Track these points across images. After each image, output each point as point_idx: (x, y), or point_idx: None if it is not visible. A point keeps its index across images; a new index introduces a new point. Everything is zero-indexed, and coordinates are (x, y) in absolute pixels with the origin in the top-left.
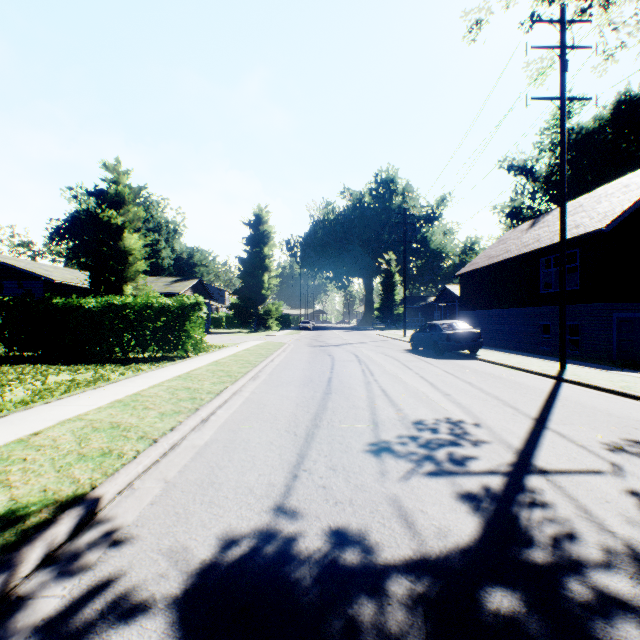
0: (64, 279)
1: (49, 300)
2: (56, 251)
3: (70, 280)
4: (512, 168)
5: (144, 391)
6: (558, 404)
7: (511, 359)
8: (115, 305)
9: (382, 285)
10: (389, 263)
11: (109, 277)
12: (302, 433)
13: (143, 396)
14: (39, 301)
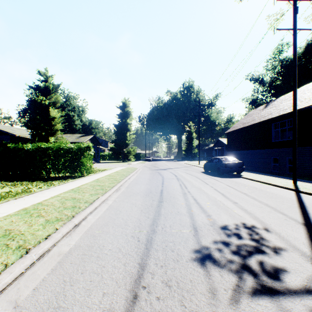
0: (21, 134)
1: (5, 145)
2: (23, 121)
3: (25, 135)
4: (252, 79)
5: (45, 201)
6: (310, 210)
7: (262, 178)
8: (42, 148)
9: (186, 138)
10: (190, 127)
11: (41, 132)
12: (143, 239)
13: (42, 205)
14: (0, 145)
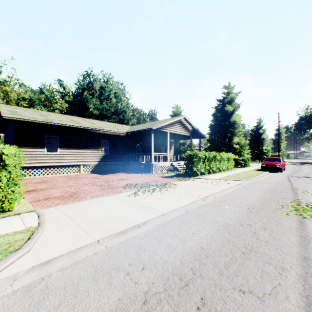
0: None
1: None
2: None
3: None
4: None
5: None
6: None
7: None
8: None
9: None
10: None
11: None
12: (298, 162)
13: None
14: None
